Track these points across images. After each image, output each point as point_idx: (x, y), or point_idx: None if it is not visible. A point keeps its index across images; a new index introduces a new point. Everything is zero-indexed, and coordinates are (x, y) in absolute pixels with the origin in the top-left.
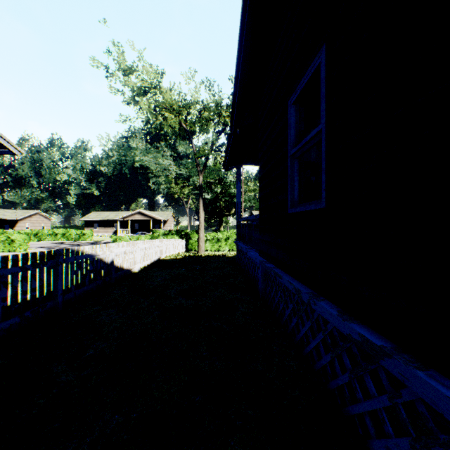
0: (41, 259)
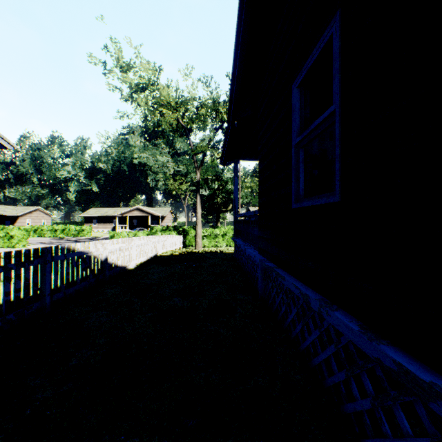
0: (26, 258)
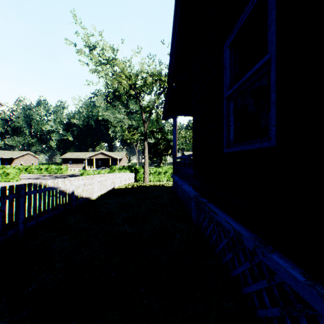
0: (2, 193)
